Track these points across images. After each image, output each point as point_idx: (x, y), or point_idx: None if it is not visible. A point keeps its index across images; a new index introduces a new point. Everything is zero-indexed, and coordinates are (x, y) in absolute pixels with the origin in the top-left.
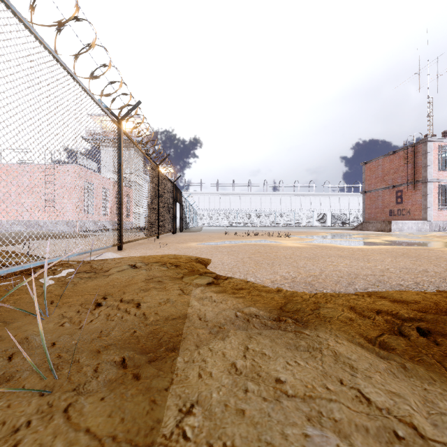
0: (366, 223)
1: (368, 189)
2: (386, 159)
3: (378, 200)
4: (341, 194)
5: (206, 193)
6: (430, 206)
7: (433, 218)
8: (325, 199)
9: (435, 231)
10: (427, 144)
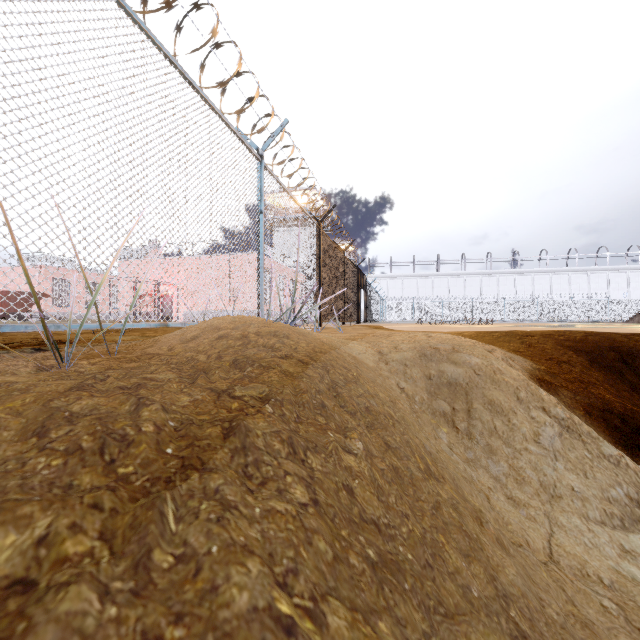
0: None
1: None
2: None
3: None
4: (632, 268)
5: (397, 275)
6: None
7: None
8: (599, 277)
9: None
10: None
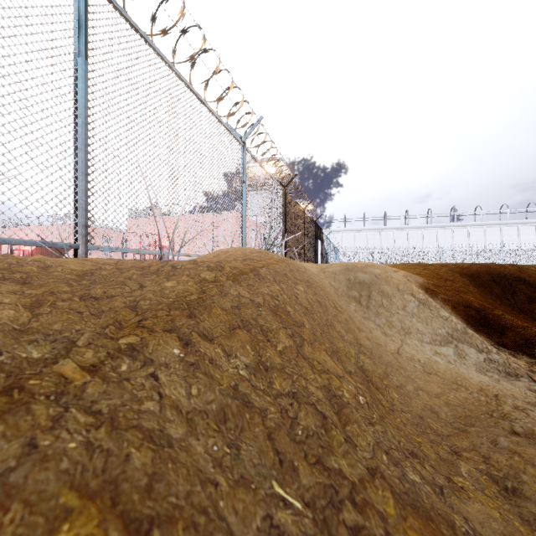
0: None
1: None
2: None
3: None
4: None
5: (350, 229)
6: None
7: None
8: (528, 229)
9: None
10: None
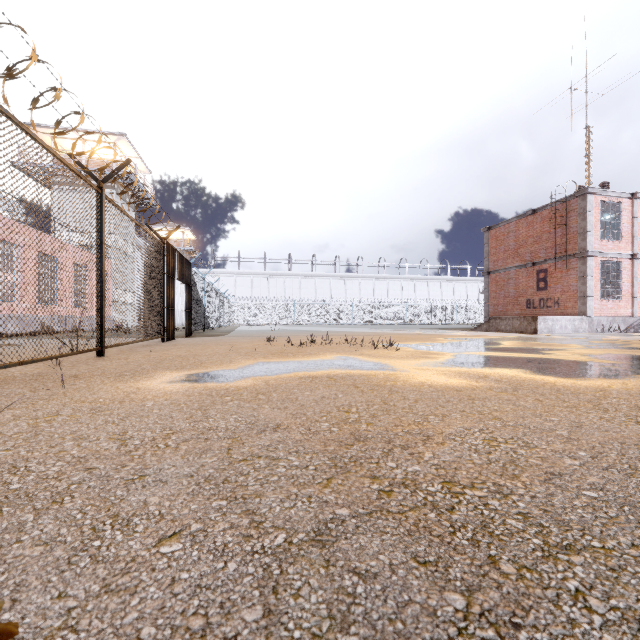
0: (495, 320)
1: (493, 268)
2: (522, 222)
3: (509, 285)
4: (444, 278)
5: (247, 272)
6: (591, 293)
7: (594, 313)
8: (422, 285)
9: (597, 332)
10: (586, 199)
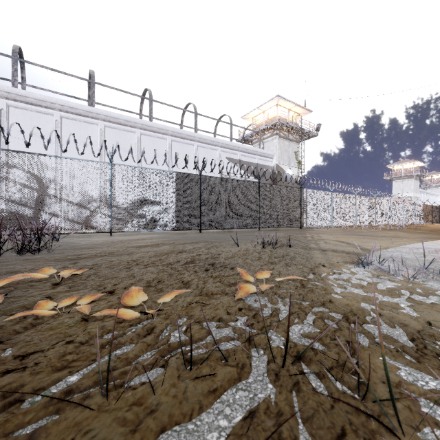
0: None
1: None
2: None
3: None
4: None
5: None
6: None
7: None
8: None
9: None
10: None
